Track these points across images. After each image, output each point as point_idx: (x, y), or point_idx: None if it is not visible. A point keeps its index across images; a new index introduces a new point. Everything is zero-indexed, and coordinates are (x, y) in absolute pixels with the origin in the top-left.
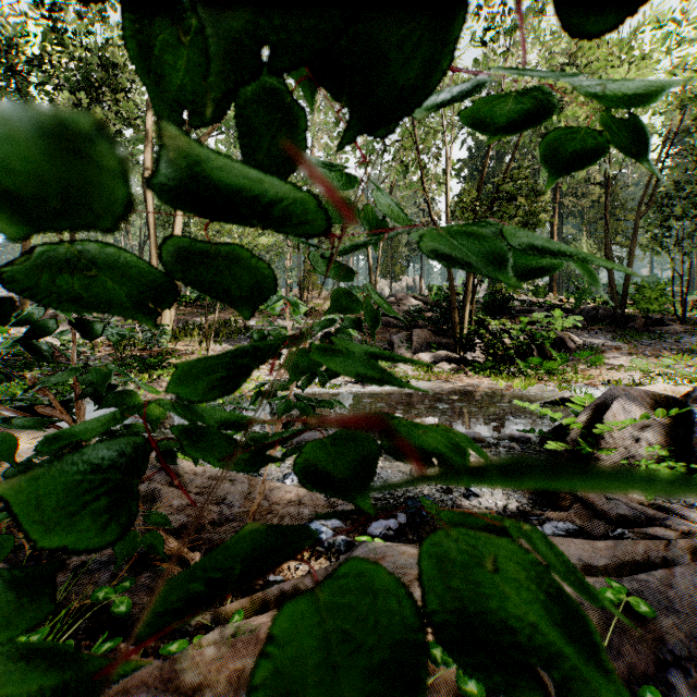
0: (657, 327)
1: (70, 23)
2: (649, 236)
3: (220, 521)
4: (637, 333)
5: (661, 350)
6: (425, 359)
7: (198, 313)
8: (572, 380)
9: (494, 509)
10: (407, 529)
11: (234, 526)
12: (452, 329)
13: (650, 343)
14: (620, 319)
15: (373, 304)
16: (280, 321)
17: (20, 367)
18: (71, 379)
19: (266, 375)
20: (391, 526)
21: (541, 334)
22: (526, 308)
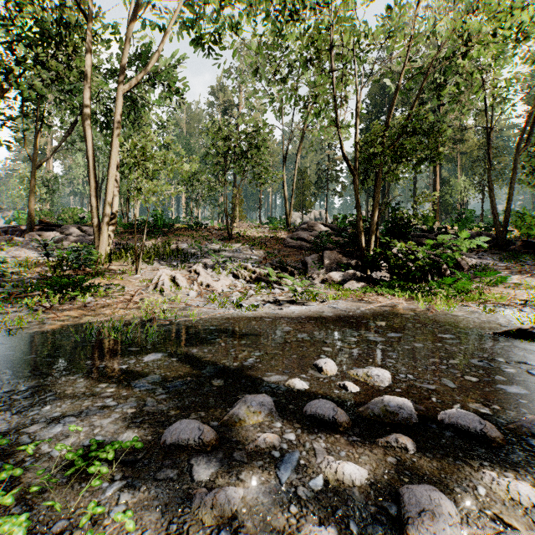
0: None
1: None
2: (527, 171)
3: None
4: (520, 255)
5: None
6: (335, 278)
7: (140, 237)
8: (489, 300)
9: None
10: None
11: None
12: (359, 251)
13: (534, 263)
14: (502, 243)
15: None
16: (209, 245)
17: None
18: None
19: (186, 294)
20: None
21: (447, 255)
22: (419, 234)
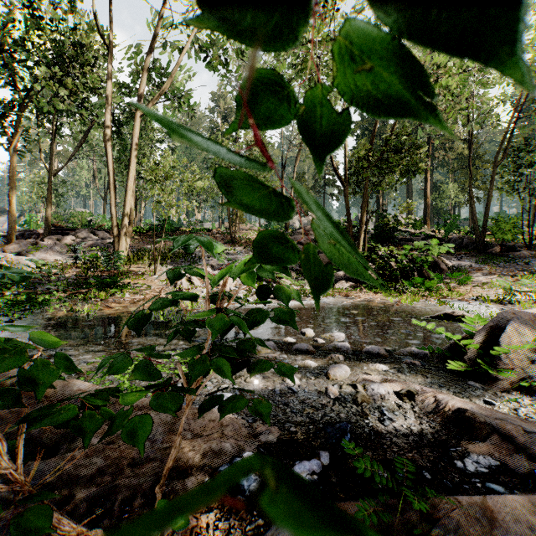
0: (510, 252)
1: (47, 12)
2: (503, 181)
3: (141, 458)
4: (495, 257)
5: (515, 270)
6: None
7: (149, 241)
8: (448, 296)
9: (411, 436)
10: (331, 471)
11: (154, 467)
12: None
13: (506, 265)
14: (480, 246)
15: (316, 255)
16: None
17: (0, 286)
18: (40, 296)
19: (201, 291)
20: (314, 469)
21: (421, 259)
22: (407, 237)
